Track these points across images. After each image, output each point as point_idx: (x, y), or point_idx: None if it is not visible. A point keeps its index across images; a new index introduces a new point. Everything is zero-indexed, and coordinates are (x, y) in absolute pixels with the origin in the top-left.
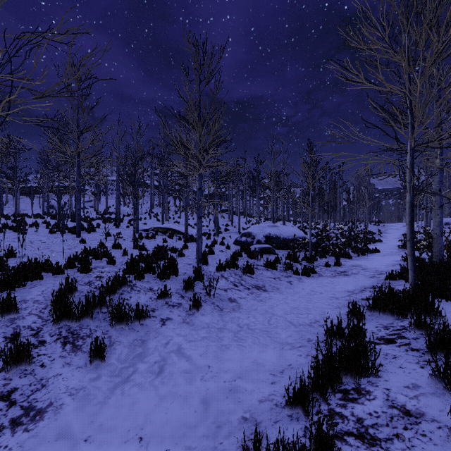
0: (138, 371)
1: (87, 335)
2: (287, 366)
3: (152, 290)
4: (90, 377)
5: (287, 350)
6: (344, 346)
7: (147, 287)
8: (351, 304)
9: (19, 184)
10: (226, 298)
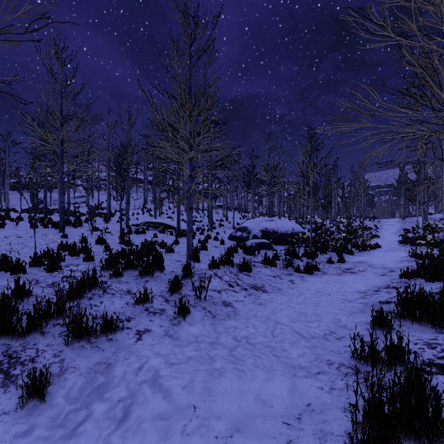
0: (92, 417)
1: (31, 359)
2: (305, 406)
3: (130, 293)
4: (16, 431)
5: (302, 378)
6: (402, 391)
7: (125, 289)
8: (376, 312)
9: (5, 177)
10: (220, 301)
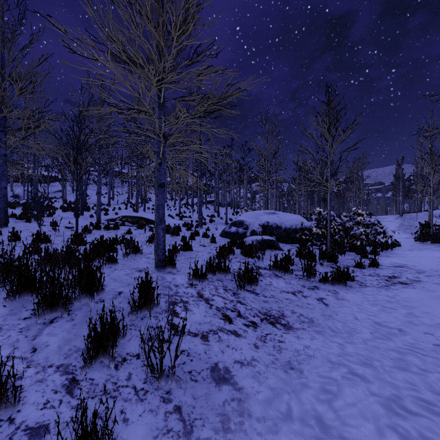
0: None
1: None
2: None
3: None
4: None
5: None
6: None
7: None
8: None
9: None
10: (205, 367)
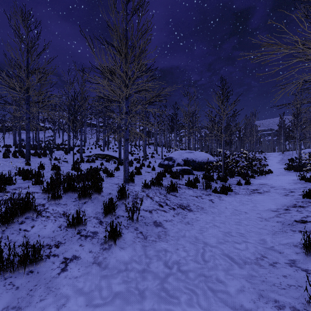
0: None
1: None
2: None
3: (65, 215)
4: None
5: None
6: None
7: (61, 211)
8: (309, 236)
9: None
10: (151, 221)
